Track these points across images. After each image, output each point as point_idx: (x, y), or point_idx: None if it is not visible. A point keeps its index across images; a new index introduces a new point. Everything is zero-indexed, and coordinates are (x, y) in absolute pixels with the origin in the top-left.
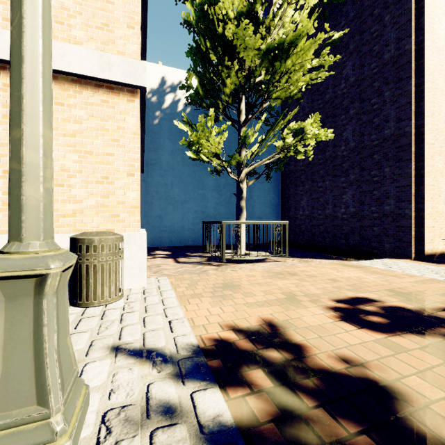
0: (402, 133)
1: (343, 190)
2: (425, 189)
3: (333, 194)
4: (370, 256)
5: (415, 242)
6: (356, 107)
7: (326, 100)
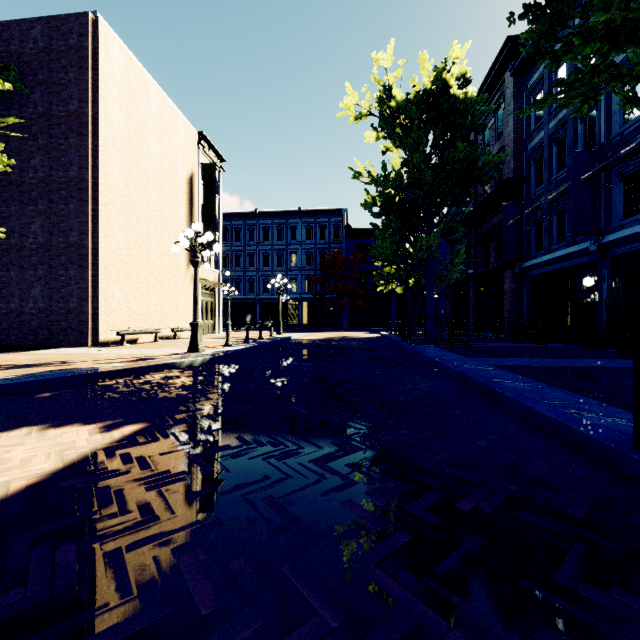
0: (83, 244)
1: (32, 284)
2: (100, 292)
3: (20, 287)
4: (56, 348)
5: (93, 333)
6: (45, 204)
7: (12, 180)
